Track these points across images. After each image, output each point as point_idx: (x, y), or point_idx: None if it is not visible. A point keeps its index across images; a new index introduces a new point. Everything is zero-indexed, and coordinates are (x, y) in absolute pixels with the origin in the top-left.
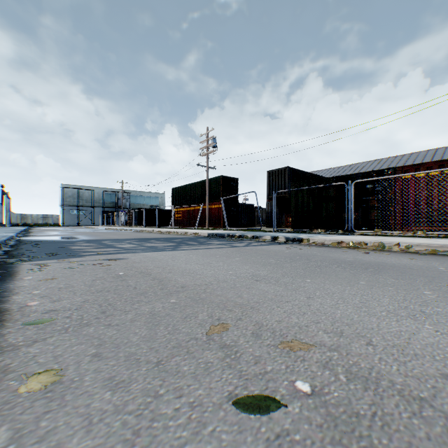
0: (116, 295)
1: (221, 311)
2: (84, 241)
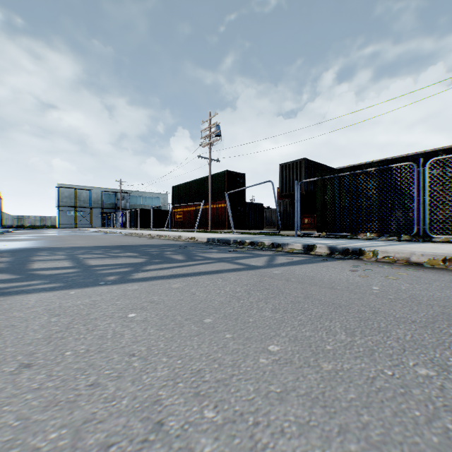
0: None
1: None
2: (9, 252)
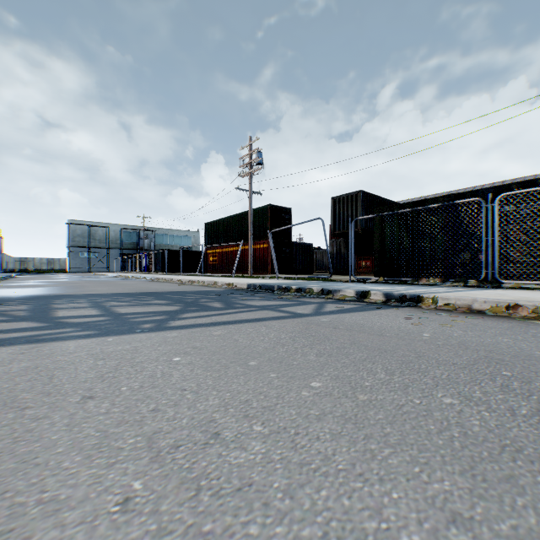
0: None
1: None
2: (24, 300)
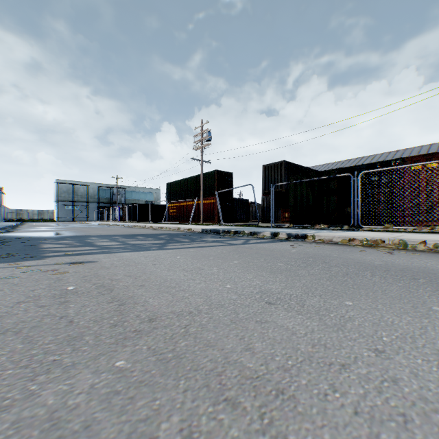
0: (23, 345)
1: (213, 409)
2: (63, 238)
